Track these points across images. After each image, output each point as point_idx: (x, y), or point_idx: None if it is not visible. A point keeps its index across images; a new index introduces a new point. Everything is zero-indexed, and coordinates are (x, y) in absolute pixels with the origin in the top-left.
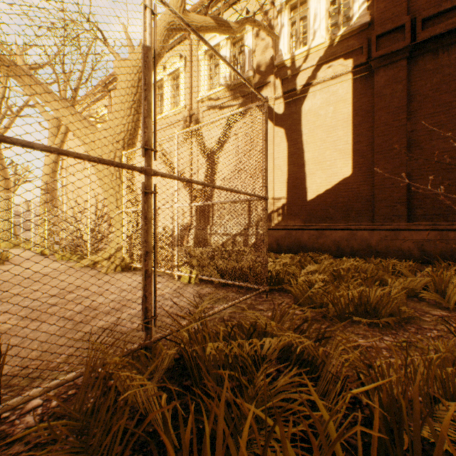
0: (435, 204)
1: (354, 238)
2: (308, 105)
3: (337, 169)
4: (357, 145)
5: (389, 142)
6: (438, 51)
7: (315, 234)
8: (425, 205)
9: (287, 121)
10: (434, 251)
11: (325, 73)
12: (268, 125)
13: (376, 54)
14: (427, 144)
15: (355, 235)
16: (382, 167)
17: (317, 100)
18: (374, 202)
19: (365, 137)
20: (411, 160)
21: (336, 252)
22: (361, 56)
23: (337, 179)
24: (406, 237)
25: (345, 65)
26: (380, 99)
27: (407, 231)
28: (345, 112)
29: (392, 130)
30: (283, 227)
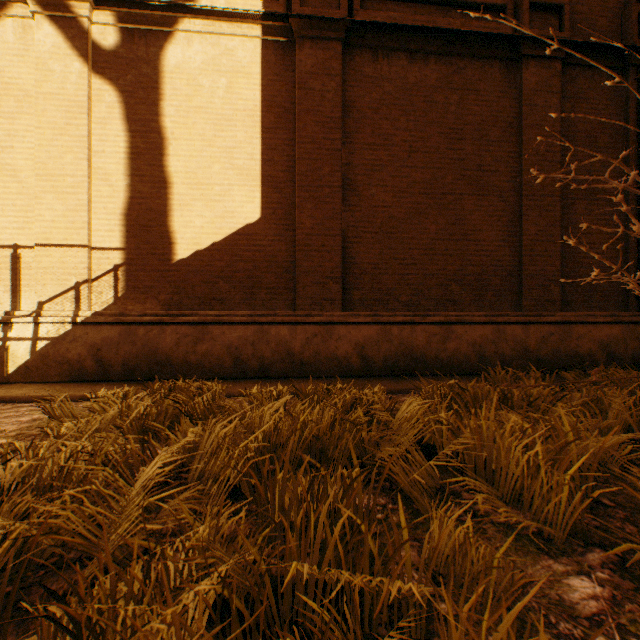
0: (375, 284)
1: (266, 339)
2: (177, 55)
3: (235, 205)
4: (270, 167)
5: (319, 174)
6: (379, 53)
7: (191, 332)
8: (363, 285)
9: (126, 73)
10: (378, 357)
11: (212, 3)
12: (73, 64)
13: (301, 10)
14: (366, 191)
15: (268, 334)
16: (309, 213)
17: (196, 53)
18: (297, 275)
19: (282, 154)
20: (347, 211)
21: (234, 369)
22: (277, 3)
23: (235, 225)
24: (343, 336)
25: (249, 6)
26: (306, 94)
27: (345, 326)
28: (249, 97)
29: (323, 154)
30: (114, 319)
